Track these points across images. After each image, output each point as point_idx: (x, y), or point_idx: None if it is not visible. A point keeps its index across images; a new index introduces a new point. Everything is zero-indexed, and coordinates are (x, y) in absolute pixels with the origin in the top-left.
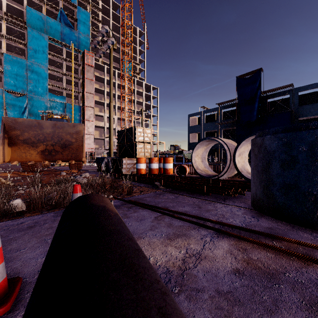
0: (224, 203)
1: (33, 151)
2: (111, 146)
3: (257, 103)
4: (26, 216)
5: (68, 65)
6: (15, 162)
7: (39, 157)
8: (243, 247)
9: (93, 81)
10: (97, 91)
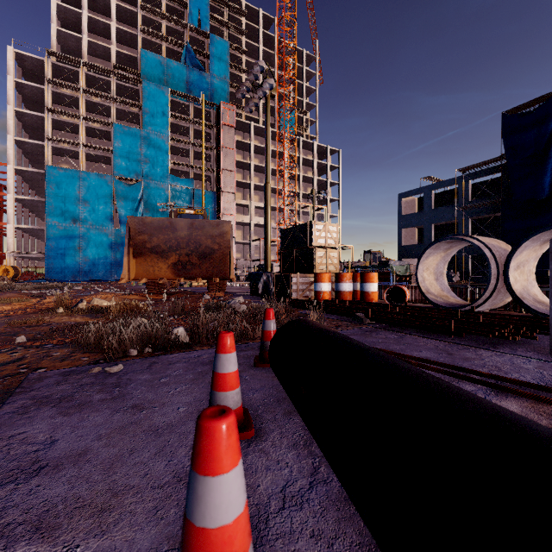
0: (494, 350)
1: (162, 264)
2: (267, 254)
3: (551, 162)
4: (197, 350)
5: (196, 129)
6: (143, 280)
7: (170, 272)
8: (547, 411)
9: (233, 150)
10: (238, 166)
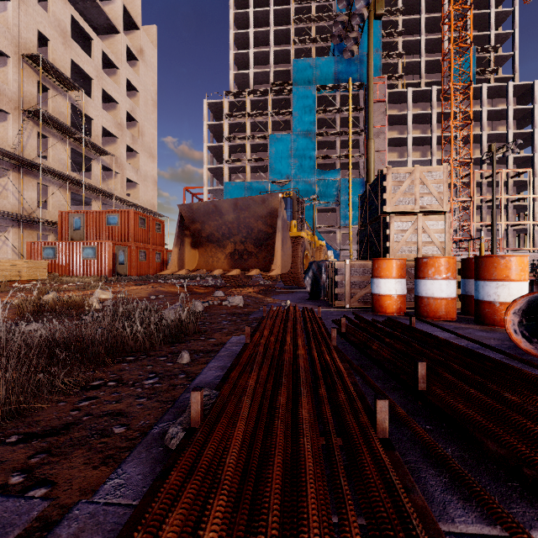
0: None
1: (220, 254)
2: None
3: None
4: None
5: (344, 117)
6: (181, 271)
7: (227, 263)
8: None
9: (383, 127)
10: (393, 144)
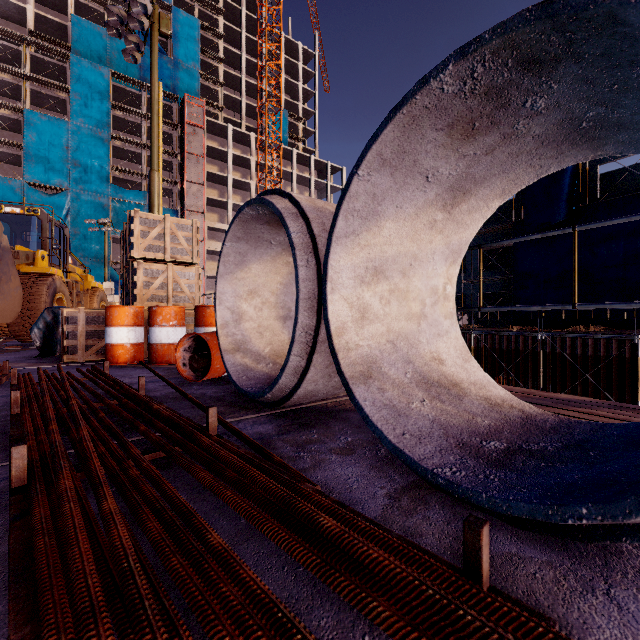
0: None
1: None
2: None
3: (568, 176)
4: None
5: None
6: None
7: None
8: None
9: (202, 157)
10: (213, 180)
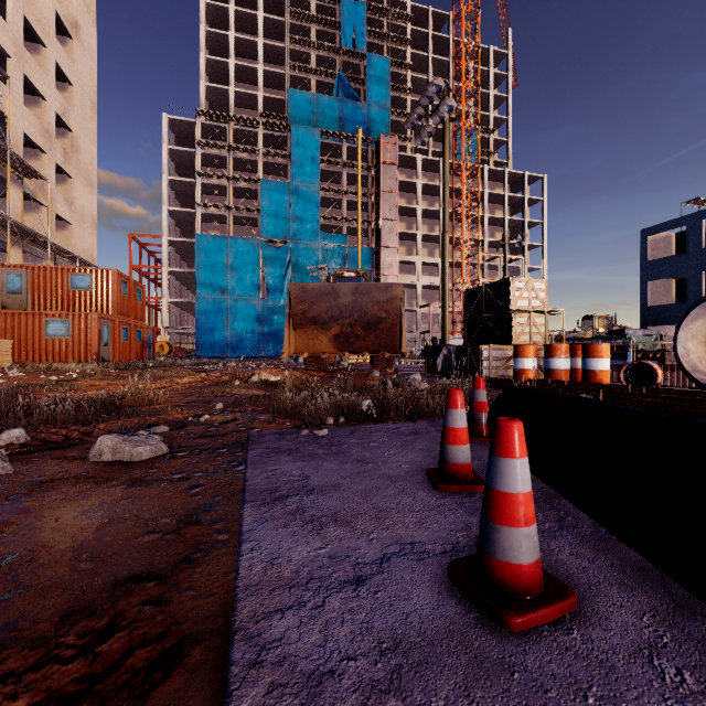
0: None
1: (322, 337)
2: (445, 323)
3: None
4: (390, 423)
5: (351, 173)
6: (305, 354)
7: (331, 346)
8: None
9: (395, 193)
10: (402, 213)
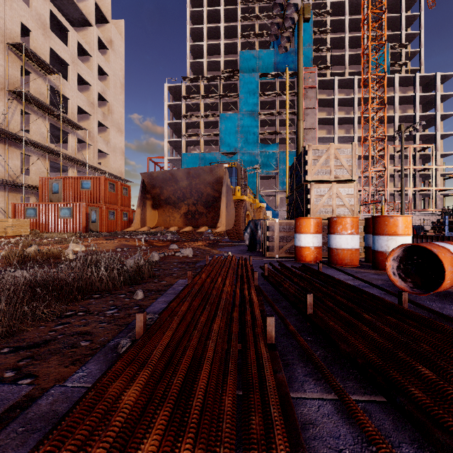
0: None
1: (176, 214)
2: None
3: None
4: None
5: (282, 100)
6: (143, 228)
7: (181, 221)
8: None
9: (314, 109)
10: (322, 123)
